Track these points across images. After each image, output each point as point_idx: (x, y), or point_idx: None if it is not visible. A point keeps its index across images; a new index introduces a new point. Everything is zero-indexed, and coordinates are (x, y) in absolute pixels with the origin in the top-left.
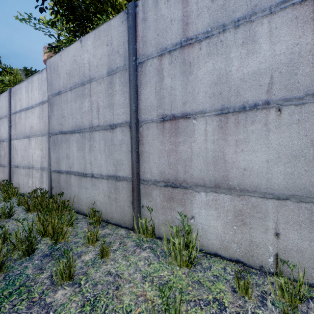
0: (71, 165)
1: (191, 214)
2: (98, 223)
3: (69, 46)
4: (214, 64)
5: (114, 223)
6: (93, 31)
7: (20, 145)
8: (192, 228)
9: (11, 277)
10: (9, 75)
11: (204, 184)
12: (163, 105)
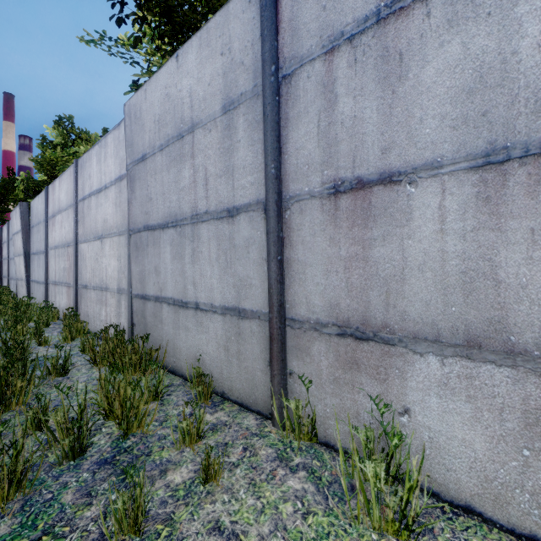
0: (163, 286)
1: (401, 403)
2: (205, 398)
3: (158, 71)
4: (465, 44)
5: (235, 400)
6: (198, 33)
7: (89, 252)
8: (409, 442)
9: (34, 507)
10: (84, 145)
11: (437, 336)
12: (336, 159)
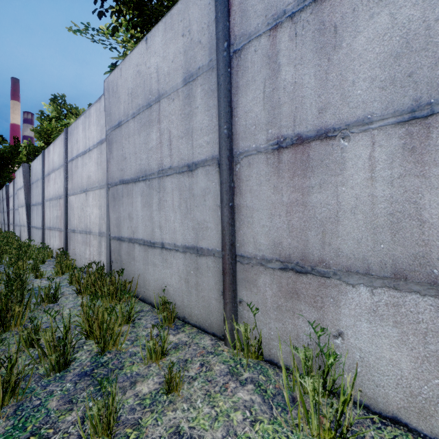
0: (135, 230)
1: (335, 328)
2: (169, 322)
3: (131, 52)
4: (393, 15)
5: (193, 324)
6: (163, 19)
7: (77, 203)
8: (343, 361)
9: (25, 411)
10: (74, 118)
11: (368, 269)
12: (279, 120)
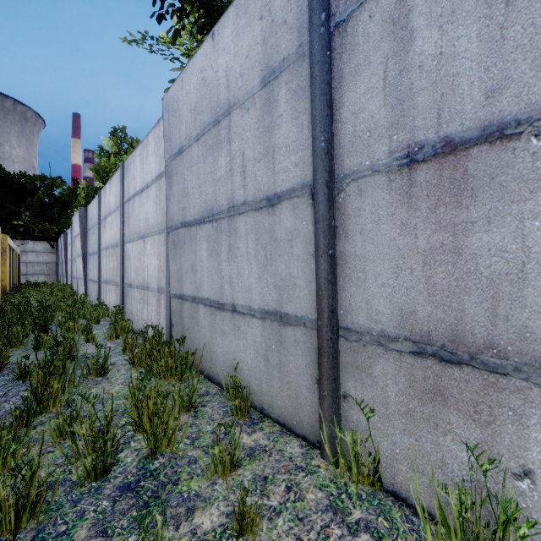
0: (199, 286)
1: (518, 461)
2: (242, 414)
3: (194, 55)
4: None
5: (275, 419)
6: (235, 2)
7: (134, 252)
8: None
9: None
10: None
11: None
12: (410, 118)
